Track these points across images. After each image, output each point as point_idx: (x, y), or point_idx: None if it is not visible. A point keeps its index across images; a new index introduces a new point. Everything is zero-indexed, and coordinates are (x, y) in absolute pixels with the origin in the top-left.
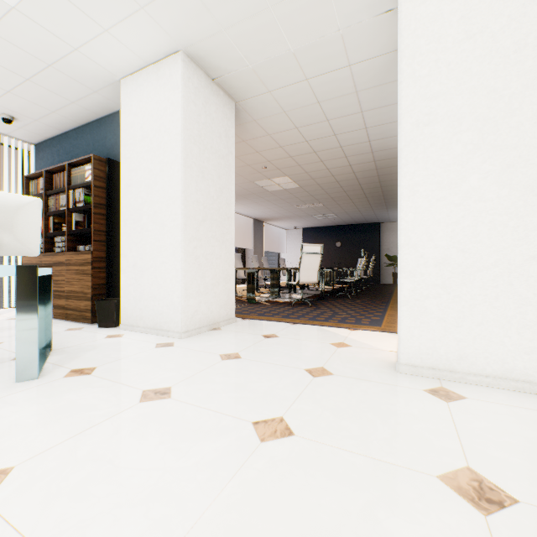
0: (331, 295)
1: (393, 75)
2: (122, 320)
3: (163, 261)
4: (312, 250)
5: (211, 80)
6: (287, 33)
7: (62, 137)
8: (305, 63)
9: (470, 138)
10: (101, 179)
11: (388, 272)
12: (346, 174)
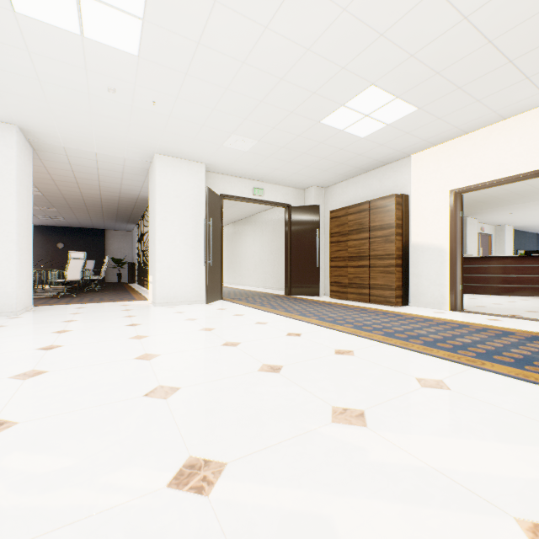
0: (78, 291)
1: (144, 174)
2: None
3: None
4: (78, 256)
5: (26, 138)
6: (98, 148)
7: None
8: (101, 157)
9: (177, 229)
10: None
11: (114, 272)
12: (94, 198)
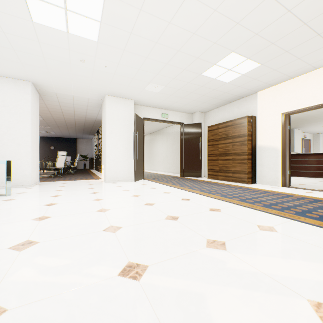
0: (62, 174)
1: (99, 107)
2: None
3: (19, 158)
4: (63, 154)
5: (36, 89)
6: (74, 93)
7: None
8: (75, 98)
9: (118, 138)
10: None
11: (81, 163)
12: (71, 121)
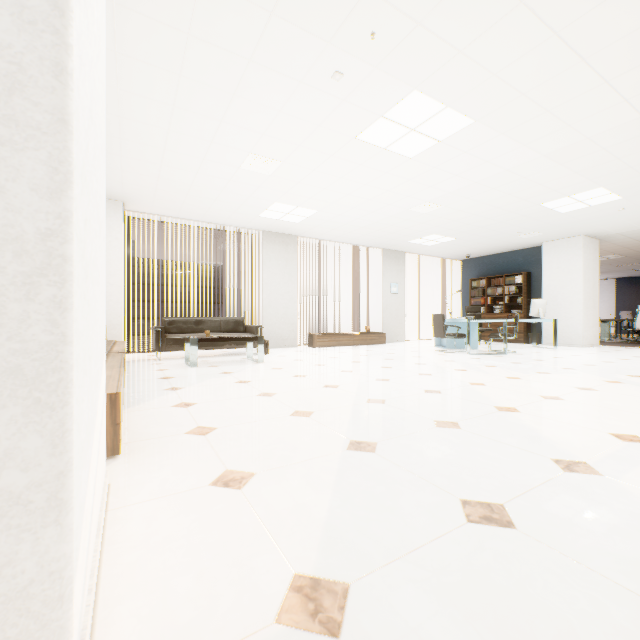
0: None
1: None
2: (542, 341)
3: (570, 317)
4: None
5: (590, 237)
6: None
7: (482, 258)
8: None
9: None
10: (524, 282)
11: None
12: None
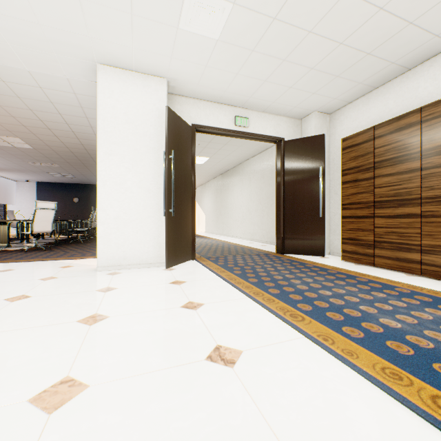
0: (67, 242)
1: None
2: None
3: None
4: (47, 206)
5: None
6: (23, 61)
7: None
8: (40, 79)
9: (128, 166)
10: None
11: None
12: (79, 149)
